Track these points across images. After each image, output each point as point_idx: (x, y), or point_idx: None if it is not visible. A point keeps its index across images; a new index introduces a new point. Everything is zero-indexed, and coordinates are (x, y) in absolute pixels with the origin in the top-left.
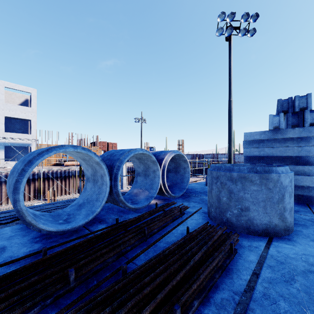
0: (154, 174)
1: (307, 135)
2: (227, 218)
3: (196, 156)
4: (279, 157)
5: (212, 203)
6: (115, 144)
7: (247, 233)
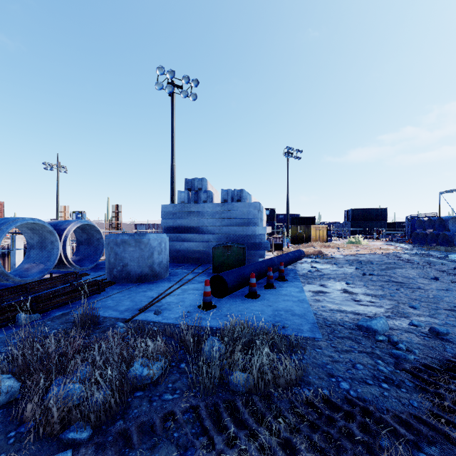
0: (52, 246)
1: (202, 210)
2: (114, 274)
3: (154, 227)
4: (187, 227)
5: (106, 266)
6: None
7: (127, 282)
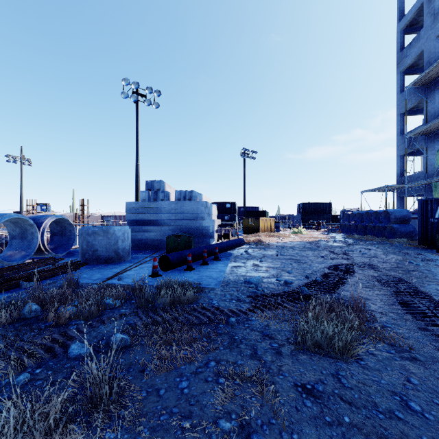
0: (32, 236)
1: (160, 207)
2: (86, 258)
3: (121, 219)
4: (148, 221)
5: (79, 251)
6: None
7: (97, 264)
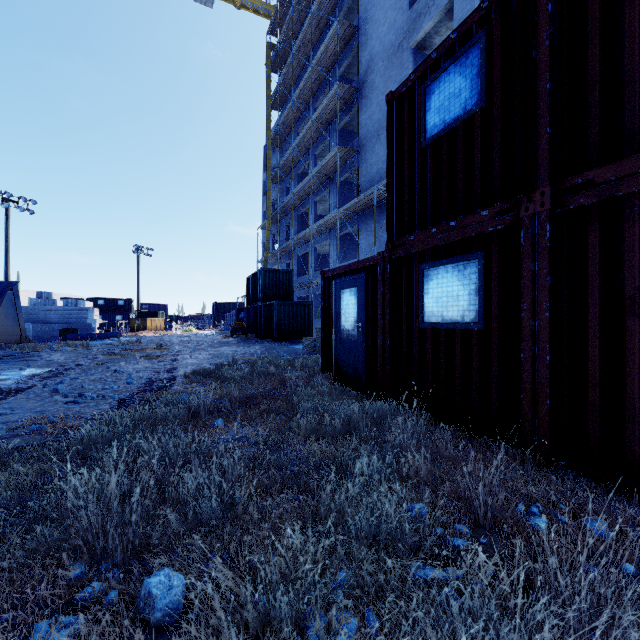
0: None
1: (50, 310)
2: None
3: None
4: (38, 320)
5: None
6: None
7: None
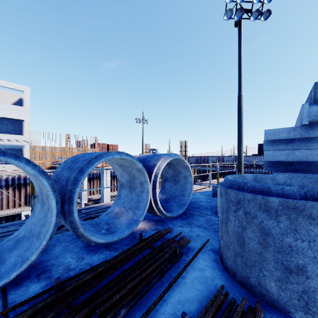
0: (141, 188)
1: None
2: (258, 279)
3: (201, 159)
4: (316, 163)
5: (227, 243)
6: (116, 146)
7: (301, 317)
